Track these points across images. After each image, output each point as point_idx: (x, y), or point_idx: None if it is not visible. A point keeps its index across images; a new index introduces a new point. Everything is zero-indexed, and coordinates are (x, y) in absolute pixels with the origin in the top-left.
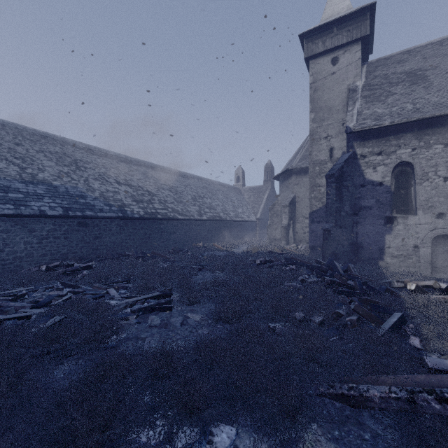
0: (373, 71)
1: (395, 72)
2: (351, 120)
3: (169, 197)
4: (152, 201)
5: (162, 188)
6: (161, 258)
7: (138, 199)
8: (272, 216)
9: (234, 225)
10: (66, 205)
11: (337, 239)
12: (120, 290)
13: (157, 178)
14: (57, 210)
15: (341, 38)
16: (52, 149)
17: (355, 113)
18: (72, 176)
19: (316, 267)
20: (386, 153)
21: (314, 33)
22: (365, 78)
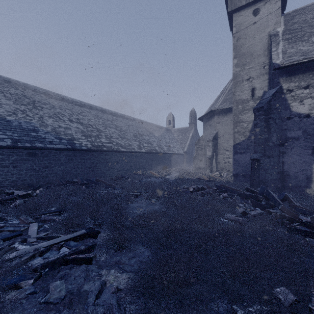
0: (291, 19)
1: (313, 17)
2: (276, 58)
3: (114, 133)
4: (100, 137)
5: (109, 127)
6: (103, 185)
7: (87, 134)
8: (197, 149)
9: (167, 156)
10: (16, 137)
11: (266, 168)
12: (47, 223)
13: (106, 119)
14: (6, 141)
15: None
16: (13, 91)
17: (280, 51)
18: (27, 113)
19: (249, 195)
20: (313, 86)
21: None
22: (284, 25)
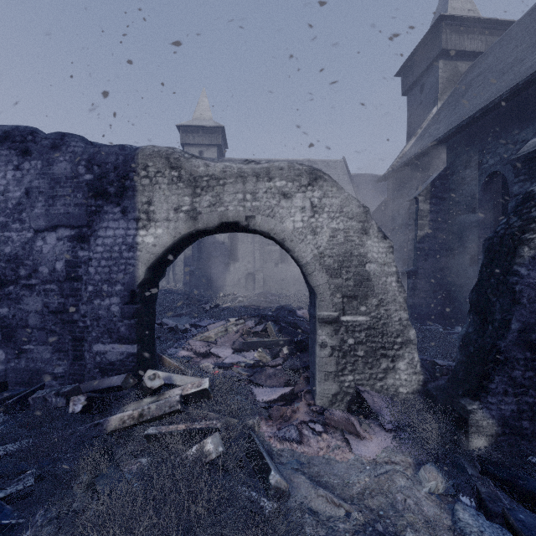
0: None
1: None
2: None
3: None
4: None
5: None
6: None
7: None
8: None
9: None
10: None
11: (198, 276)
12: None
13: None
14: None
15: (205, 139)
16: None
17: None
18: None
19: (183, 293)
20: None
21: (187, 128)
22: None
